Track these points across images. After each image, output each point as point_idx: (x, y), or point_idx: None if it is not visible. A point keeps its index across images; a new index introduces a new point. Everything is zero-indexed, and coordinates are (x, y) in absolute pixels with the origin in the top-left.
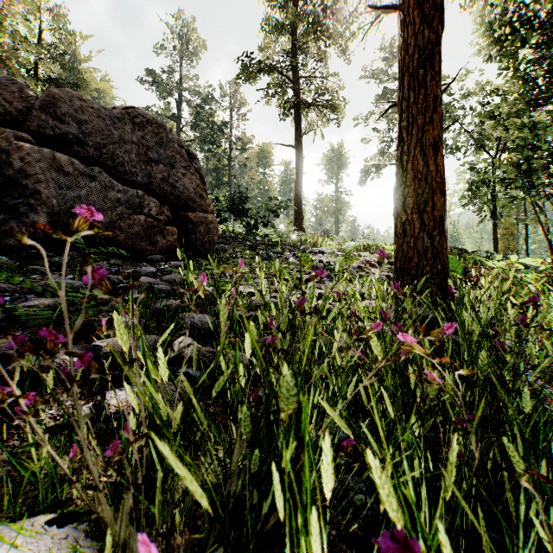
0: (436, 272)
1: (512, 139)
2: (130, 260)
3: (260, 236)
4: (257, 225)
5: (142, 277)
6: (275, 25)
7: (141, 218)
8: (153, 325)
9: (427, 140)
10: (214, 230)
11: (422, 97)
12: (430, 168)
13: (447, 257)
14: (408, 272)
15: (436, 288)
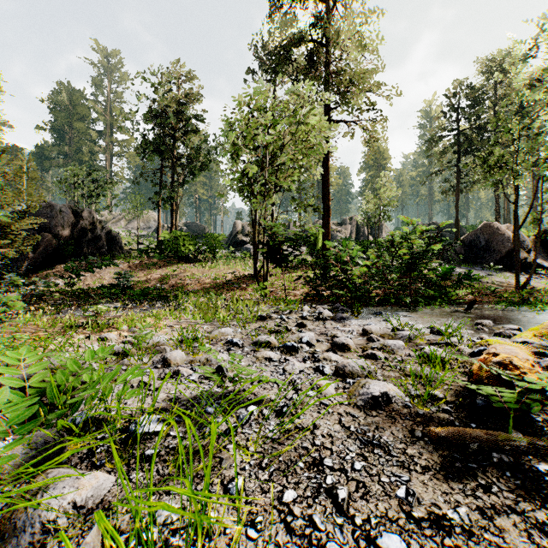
0: None
1: None
2: None
3: None
4: None
5: None
6: None
7: None
8: None
9: None
10: None
11: None
12: None
13: None
14: None
15: None
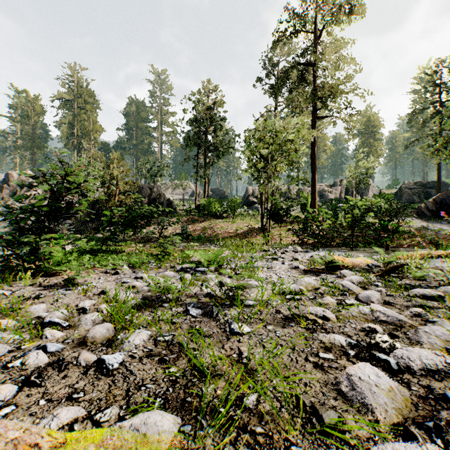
0: None
1: None
2: None
3: None
4: None
5: None
6: None
7: None
8: None
9: None
10: None
11: None
12: None
13: None
14: None
15: None
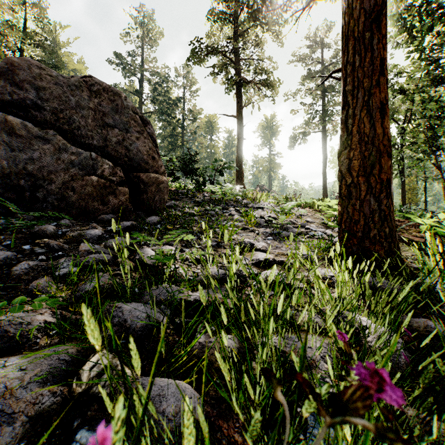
0: (384, 235)
1: (421, 110)
2: (81, 220)
3: (207, 192)
4: (205, 183)
5: (82, 244)
6: (220, 15)
7: (93, 179)
8: (75, 317)
9: (374, 103)
10: (165, 189)
11: (369, 60)
12: (377, 131)
13: (394, 220)
14: (354, 235)
15: (385, 251)
